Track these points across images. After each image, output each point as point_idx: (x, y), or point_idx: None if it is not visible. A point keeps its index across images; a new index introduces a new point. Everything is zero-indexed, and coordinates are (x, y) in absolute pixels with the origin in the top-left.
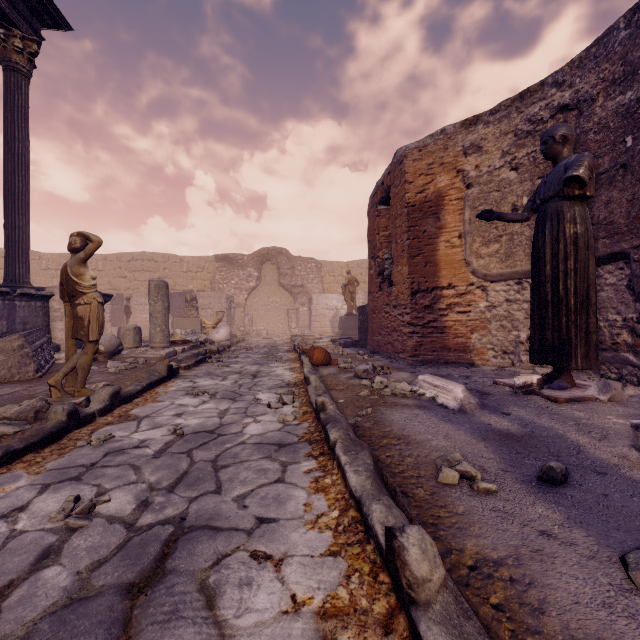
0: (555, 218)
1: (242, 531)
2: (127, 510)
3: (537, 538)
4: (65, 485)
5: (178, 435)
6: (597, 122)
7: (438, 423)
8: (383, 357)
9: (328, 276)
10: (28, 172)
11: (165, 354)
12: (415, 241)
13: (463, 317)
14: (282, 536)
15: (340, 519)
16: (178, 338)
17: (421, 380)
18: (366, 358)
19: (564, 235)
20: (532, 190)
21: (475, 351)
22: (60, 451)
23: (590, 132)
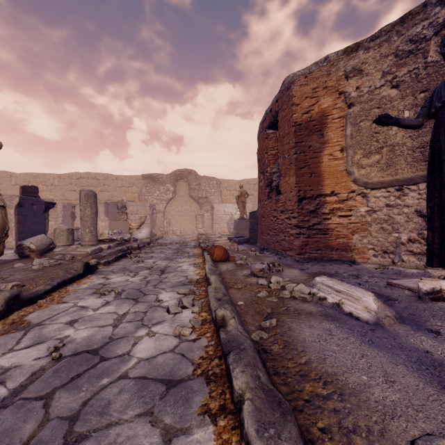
0: None
1: None
2: None
3: None
4: None
5: (53, 359)
6: None
7: (362, 348)
8: (272, 253)
9: (225, 190)
10: None
11: (91, 251)
12: (301, 155)
13: (345, 220)
14: None
15: None
16: (106, 237)
17: (319, 282)
18: (257, 254)
19: None
20: (414, 104)
21: (356, 250)
22: None
23: None
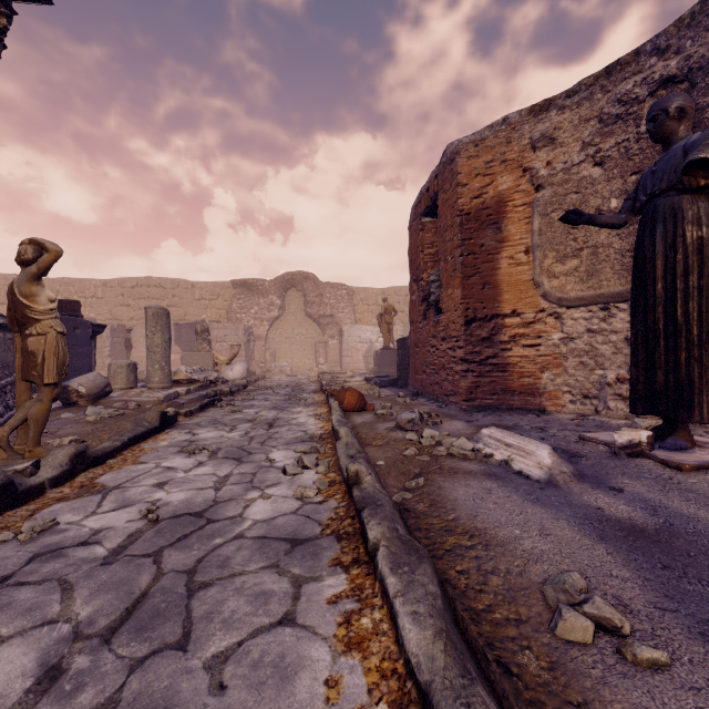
0: (670, 218)
1: None
2: (13, 694)
3: None
4: None
5: (150, 521)
6: None
7: (523, 505)
8: (429, 400)
9: (361, 305)
10: None
11: (164, 397)
12: (470, 258)
13: (531, 352)
14: None
15: None
16: (182, 377)
17: (486, 435)
18: (408, 401)
19: (684, 241)
20: (623, 190)
21: (546, 394)
22: None
23: (708, 108)
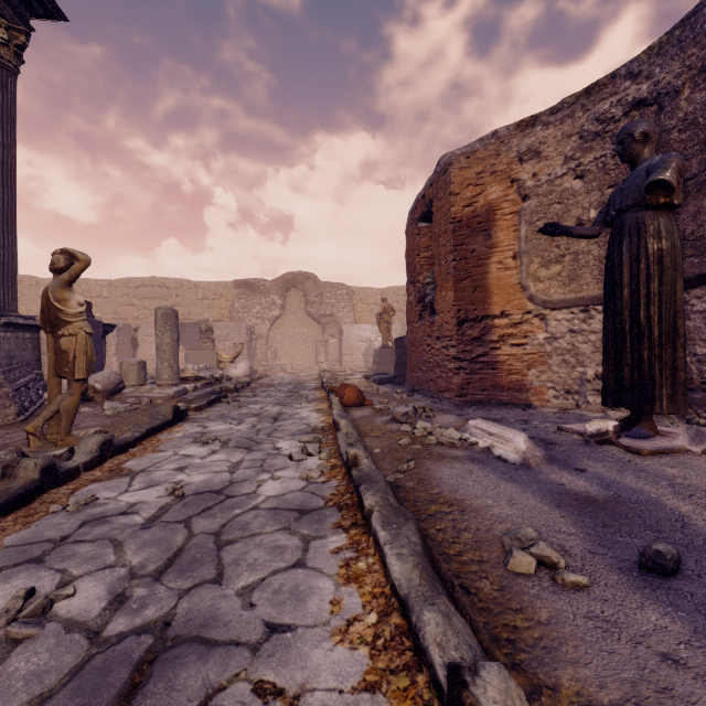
0: (635, 232)
1: (245, 646)
2: (94, 610)
3: (659, 666)
4: (20, 570)
5: (177, 497)
6: (682, 118)
7: (498, 482)
8: (424, 396)
9: (361, 304)
10: (15, 183)
11: (173, 393)
12: (462, 262)
13: (518, 350)
14: (299, 655)
15: (379, 627)
16: (190, 374)
17: (472, 426)
18: (405, 397)
19: (646, 252)
20: (601, 201)
21: (532, 390)
22: (27, 519)
23: (673, 130)
